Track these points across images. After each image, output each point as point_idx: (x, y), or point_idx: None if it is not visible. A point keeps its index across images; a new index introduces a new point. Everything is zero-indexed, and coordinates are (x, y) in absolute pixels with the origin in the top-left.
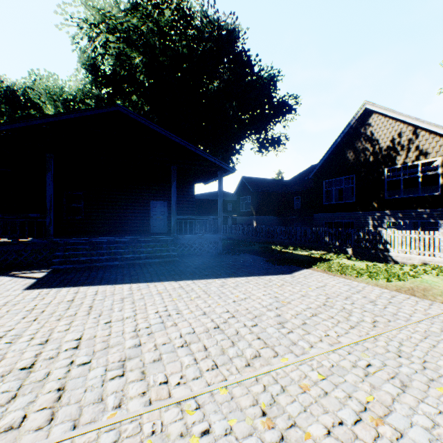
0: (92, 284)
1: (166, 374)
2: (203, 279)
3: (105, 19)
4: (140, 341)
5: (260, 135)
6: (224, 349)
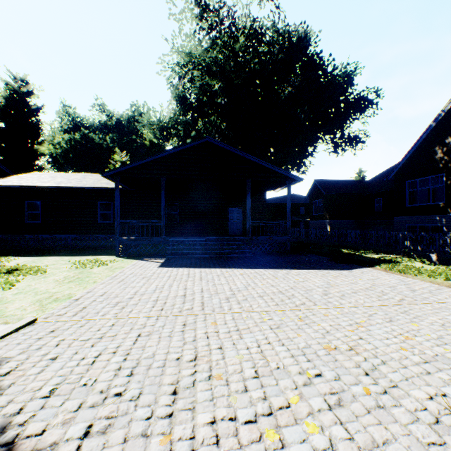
0: (196, 267)
1: (250, 304)
2: (272, 269)
3: (191, 58)
4: (234, 293)
5: (335, 135)
6: (283, 300)
